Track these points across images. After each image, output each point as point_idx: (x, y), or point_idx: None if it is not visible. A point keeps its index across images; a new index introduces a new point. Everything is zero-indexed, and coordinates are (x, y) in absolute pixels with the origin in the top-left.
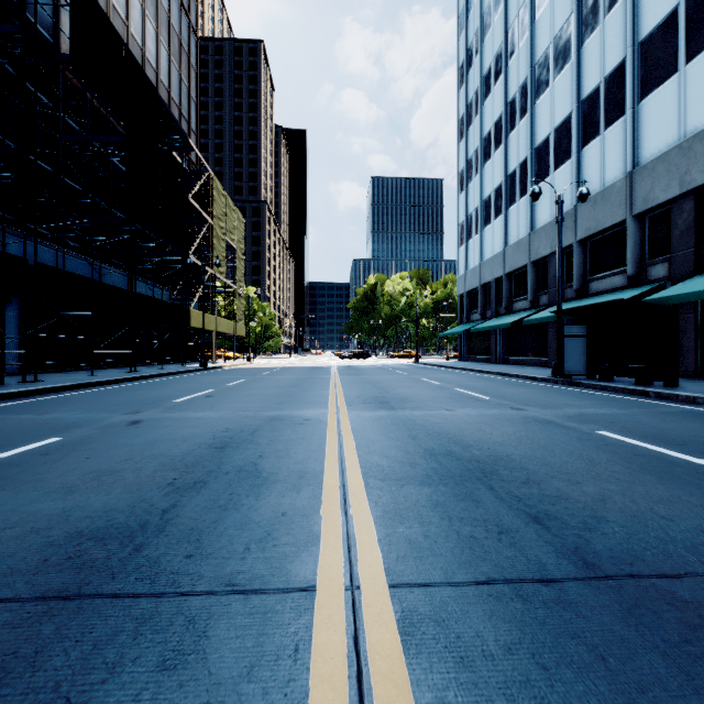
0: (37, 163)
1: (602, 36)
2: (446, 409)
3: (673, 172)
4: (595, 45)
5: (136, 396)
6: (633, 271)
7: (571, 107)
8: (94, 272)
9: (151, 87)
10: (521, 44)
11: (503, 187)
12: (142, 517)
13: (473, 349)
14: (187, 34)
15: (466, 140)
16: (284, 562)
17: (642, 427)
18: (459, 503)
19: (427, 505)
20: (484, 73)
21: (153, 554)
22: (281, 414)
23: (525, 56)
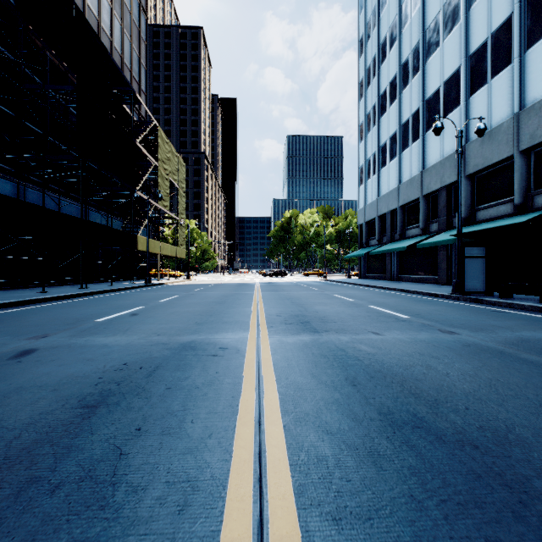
0: None
1: None
2: (372, 332)
3: None
4: (482, 6)
5: (64, 314)
6: (519, 200)
7: (459, 62)
8: (53, 203)
9: (101, 45)
10: (414, 14)
11: (397, 134)
12: None
13: (371, 268)
14: (138, 12)
15: (365, 98)
16: None
17: None
18: None
19: None
20: (381, 42)
21: None
22: (196, 339)
23: (417, 24)
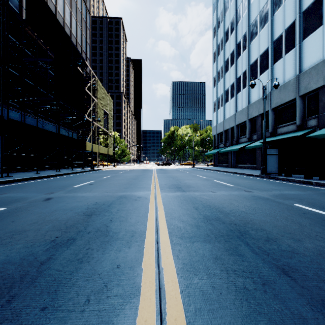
0: (11, 71)
1: (283, 10)
2: (211, 191)
3: (320, 74)
4: (280, 14)
5: (55, 184)
6: (299, 123)
7: (268, 44)
8: (39, 124)
9: (66, 35)
10: (243, 15)
11: (234, 84)
12: (25, 269)
13: (220, 161)
14: (85, 12)
15: (217, 62)
16: (112, 316)
17: (318, 202)
18: (230, 256)
19: (210, 258)
20: (225, 30)
21: (18, 306)
22: (126, 194)
23: (245, 21)
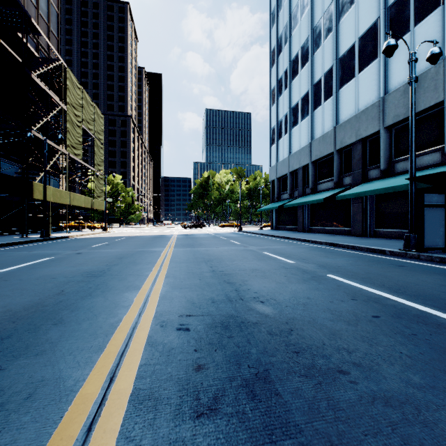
0: None
1: None
2: None
3: None
4: None
5: None
6: None
7: (377, 15)
8: None
9: None
10: None
11: (309, 94)
12: None
13: (282, 220)
14: None
15: (277, 65)
16: None
17: None
18: None
19: None
20: (292, 10)
21: None
22: None
23: None
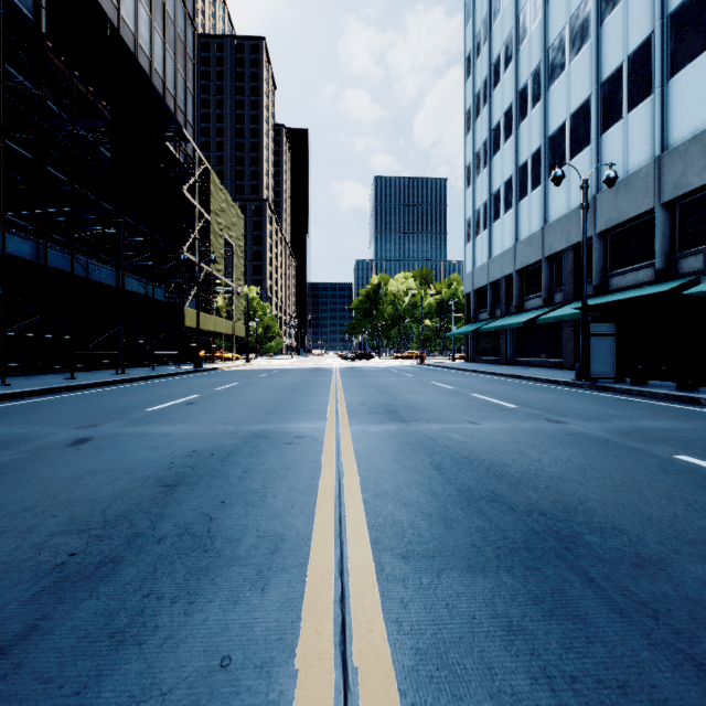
0: (16, 149)
1: (625, 12)
2: (468, 422)
3: None
4: (617, 22)
5: (107, 403)
6: (661, 264)
7: (589, 90)
8: (80, 267)
9: (140, 70)
10: (534, 28)
11: (513, 179)
12: None
13: (481, 350)
14: (184, 23)
15: (474, 132)
16: None
17: None
18: (549, 624)
19: (493, 631)
20: (493, 61)
21: None
22: (267, 428)
23: (537, 40)
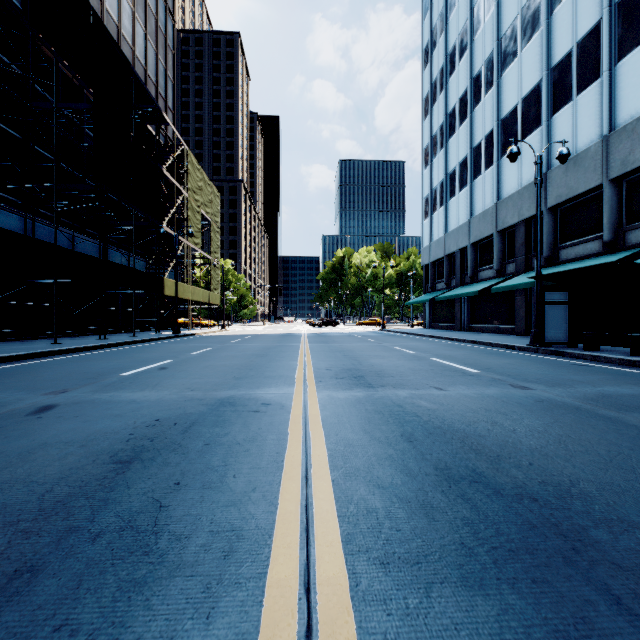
0: (4, 129)
1: (574, 1)
2: (434, 387)
3: None
4: (567, 11)
5: (83, 368)
6: (609, 236)
7: (540, 75)
8: (66, 240)
9: (122, 56)
10: (487, 19)
11: (468, 160)
12: None
13: (437, 317)
14: (164, 16)
15: (431, 117)
16: None
17: None
18: None
19: None
20: (449, 51)
21: None
22: (235, 394)
23: (491, 30)
